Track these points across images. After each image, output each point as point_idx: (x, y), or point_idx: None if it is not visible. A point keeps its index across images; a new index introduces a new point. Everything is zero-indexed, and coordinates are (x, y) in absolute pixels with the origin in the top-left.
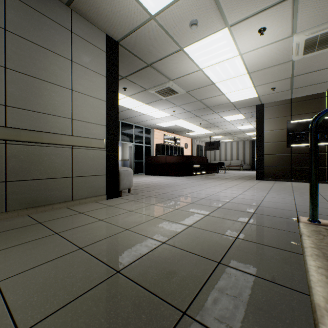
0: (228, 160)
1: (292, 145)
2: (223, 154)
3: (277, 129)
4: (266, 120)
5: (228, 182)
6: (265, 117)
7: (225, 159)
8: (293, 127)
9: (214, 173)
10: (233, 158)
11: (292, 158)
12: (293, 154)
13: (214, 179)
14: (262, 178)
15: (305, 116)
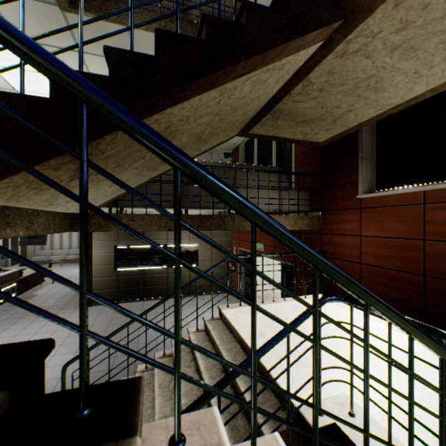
0: (66, 249)
1: (119, 269)
2: (58, 240)
3: (106, 252)
4: (96, 242)
5: (44, 328)
6: (94, 239)
7: (61, 247)
8: (120, 252)
9: (36, 286)
10: (73, 246)
11: (119, 280)
12: (120, 276)
13: (27, 317)
14: (92, 303)
15: (129, 242)
